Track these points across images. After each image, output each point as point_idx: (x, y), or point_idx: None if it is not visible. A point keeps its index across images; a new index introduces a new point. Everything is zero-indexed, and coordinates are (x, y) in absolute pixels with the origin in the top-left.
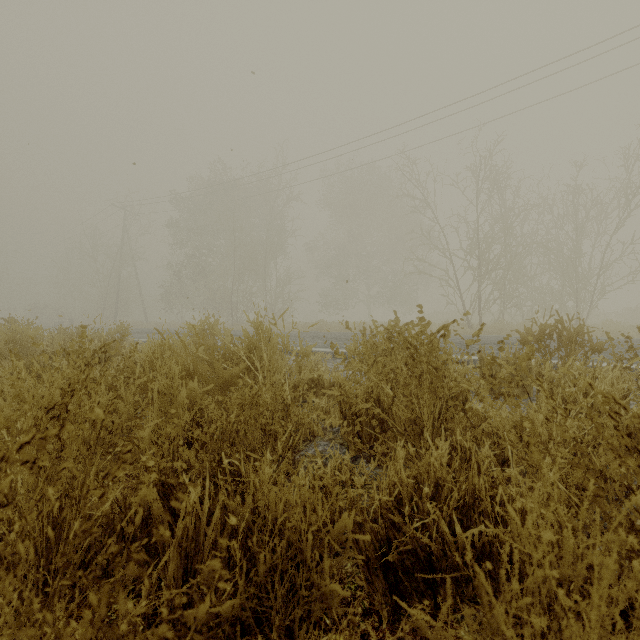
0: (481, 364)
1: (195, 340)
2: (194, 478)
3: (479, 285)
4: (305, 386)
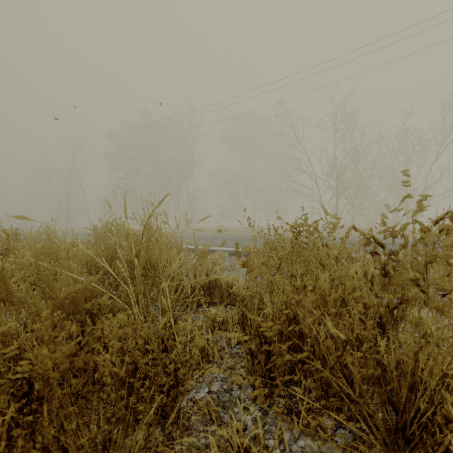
0: (375, 263)
1: (97, 240)
2: (22, 451)
3: (337, 199)
4: (194, 305)
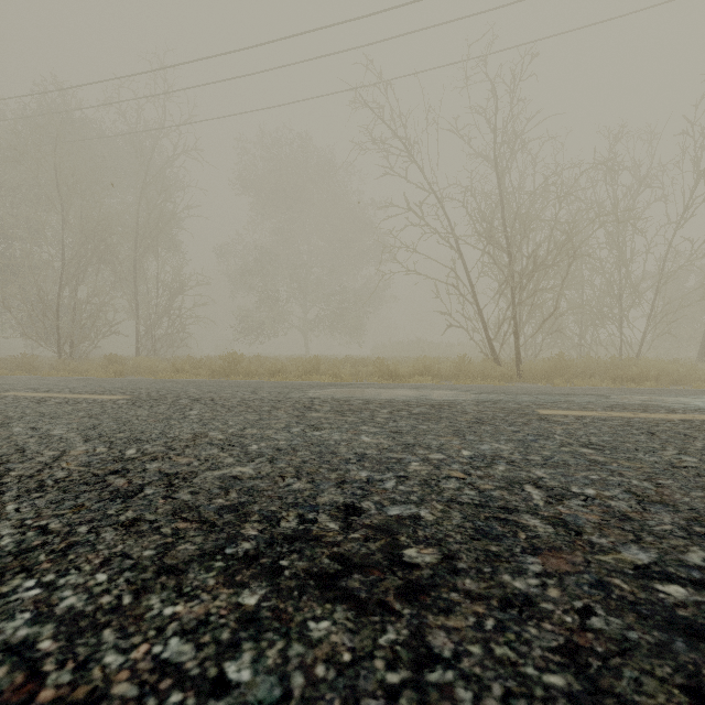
0: None
1: None
2: None
3: (513, 293)
4: None
